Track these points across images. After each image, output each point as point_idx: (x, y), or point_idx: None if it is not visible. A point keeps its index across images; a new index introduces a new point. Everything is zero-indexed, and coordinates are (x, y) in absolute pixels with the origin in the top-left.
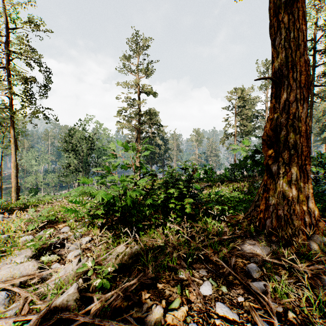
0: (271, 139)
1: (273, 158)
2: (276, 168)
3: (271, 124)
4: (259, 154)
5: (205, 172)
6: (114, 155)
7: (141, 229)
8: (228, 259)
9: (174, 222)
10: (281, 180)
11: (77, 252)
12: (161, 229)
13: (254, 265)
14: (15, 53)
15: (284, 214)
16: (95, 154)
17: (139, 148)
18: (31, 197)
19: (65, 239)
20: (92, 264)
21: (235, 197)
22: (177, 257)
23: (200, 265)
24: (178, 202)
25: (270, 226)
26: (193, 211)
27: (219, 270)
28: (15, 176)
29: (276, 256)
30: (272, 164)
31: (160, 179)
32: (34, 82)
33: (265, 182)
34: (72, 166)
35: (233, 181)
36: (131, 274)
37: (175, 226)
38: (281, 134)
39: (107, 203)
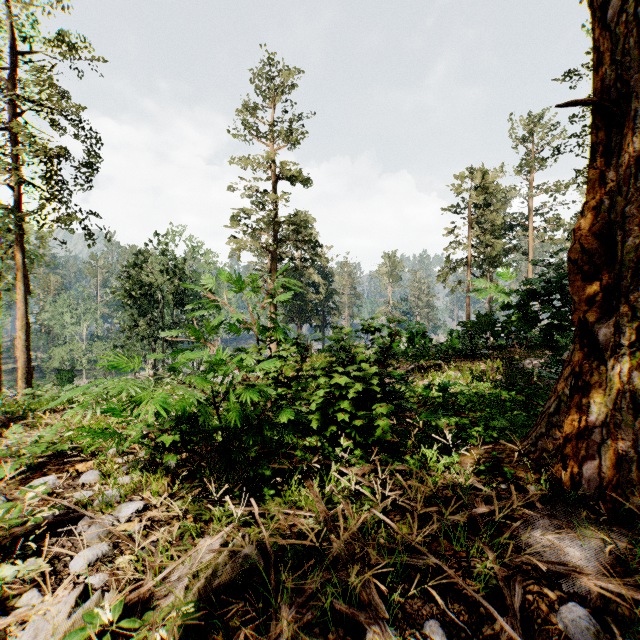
0: (593, 260)
1: (599, 306)
2: (609, 332)
3: (595, 221)
4: (535, 300)
5: (410, 340)
6: (213, 302)
7: (268, 481)
8: (504, 587)
9: (349, 460)
10: (624, 362)
11: (98, 552)
12: (316, 484)
13: (580, 610)
14: (24, 98)
15: (639, 453)
16: (188, 303)
17: (269, 287)
18: (59, 389)
19: (82, 505)
20: (113, 612)
21: (479, 394)
22: (358, 578)
23: (425, 601)
24: (358, 412)
25: (595, 481)
26: (394, 434)
27: (481, 626)
28: (23, 347)
29: (639, 581)
30: (598, 323)
31: (316, 355)
32: (63, 156)
33: (576, 366)
34: (140, 326)
35: (469, 358)
36: (228, 637)
37: (352, 473)
38: (627, 245)
39: (180, 421)
